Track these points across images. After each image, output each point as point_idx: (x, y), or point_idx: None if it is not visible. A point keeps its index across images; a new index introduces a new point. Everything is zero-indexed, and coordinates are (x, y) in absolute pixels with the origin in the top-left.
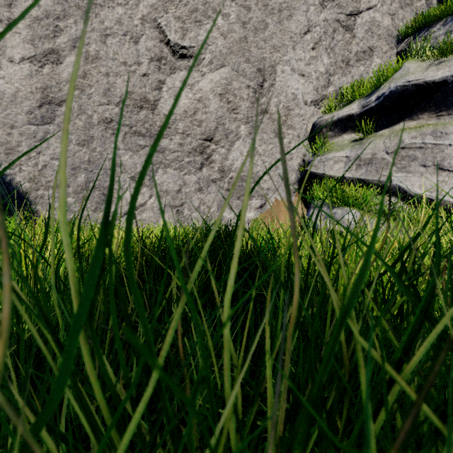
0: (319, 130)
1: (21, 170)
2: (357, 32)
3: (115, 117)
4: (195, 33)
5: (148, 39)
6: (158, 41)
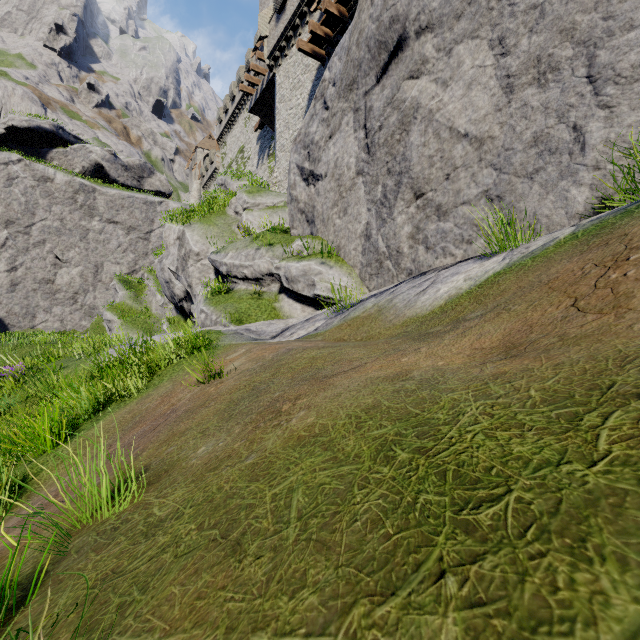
0: None
1: (4, 310)
2: (152, 240)
3: (38, 288)
4: (68, 255)
5: (50, 258)
6: (54, 258)
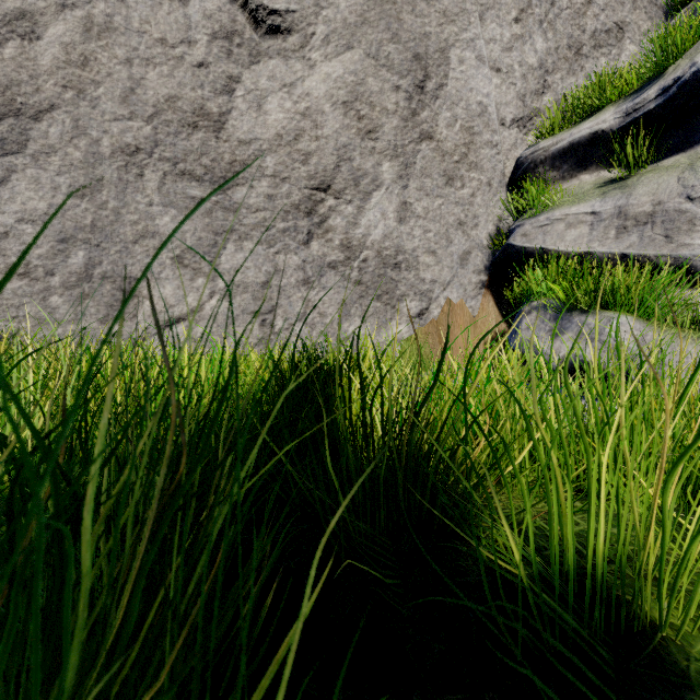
0: (530, 171)
1: None
2: None
3: (145, 144)
4: None
5: None
6: (226, 0)
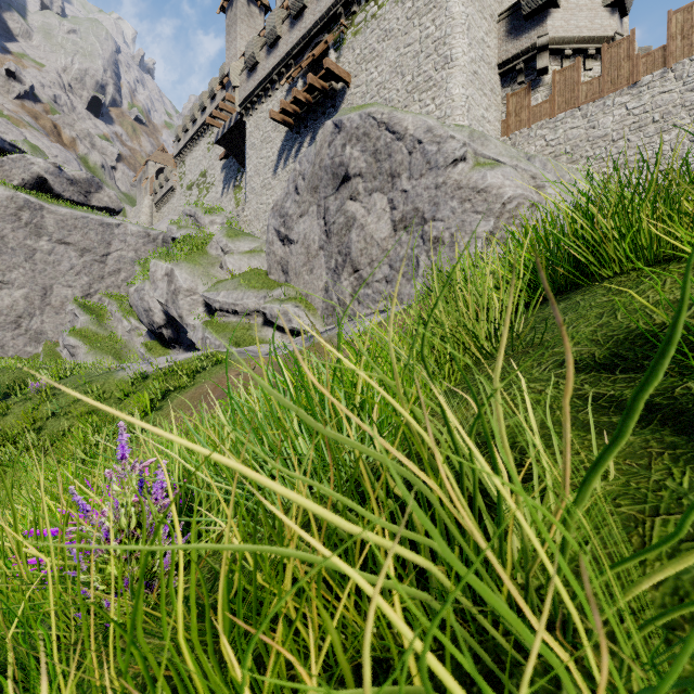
0: None
1: None
2: (109, 263)
3: None
4: (10, 276)
5: None
6: None
